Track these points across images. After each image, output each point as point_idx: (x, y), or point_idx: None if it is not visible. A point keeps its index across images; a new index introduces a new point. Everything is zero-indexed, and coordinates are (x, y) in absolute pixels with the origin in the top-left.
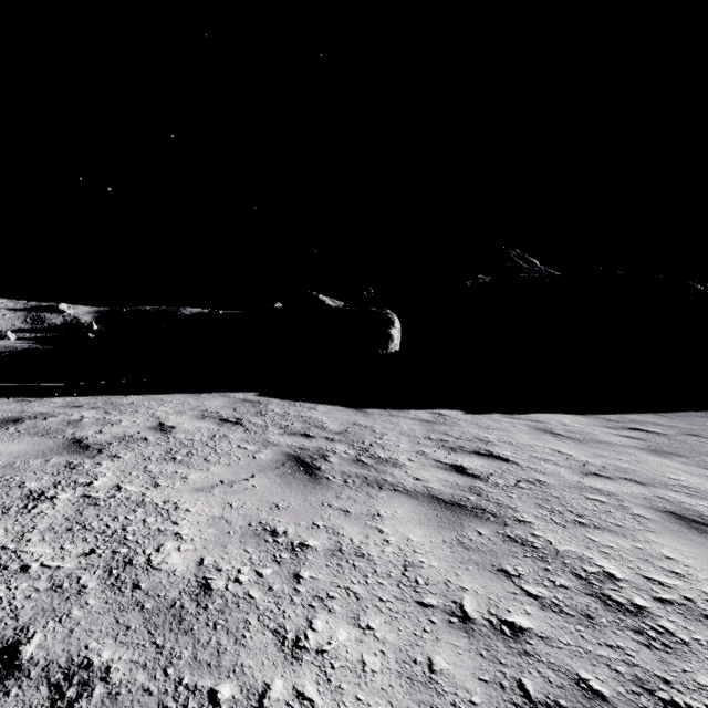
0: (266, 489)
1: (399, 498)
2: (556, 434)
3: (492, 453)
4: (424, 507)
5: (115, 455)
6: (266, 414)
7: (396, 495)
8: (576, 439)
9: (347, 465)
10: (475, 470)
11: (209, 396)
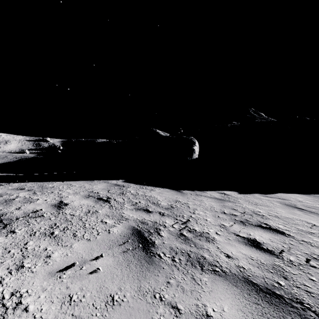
0: (108, 272)
1: (220, 284)
2: (300, 208)
3: (270, 226)
4: (245, 299)
5: (13, 230)
6: (125, 194)
7: (216, 278)
8: (316, 213)
9: (174, 239)
10: (267, 245)
11: (97, 182)
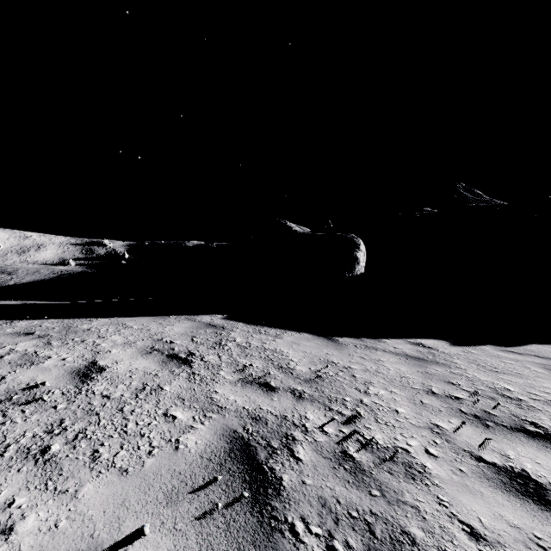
0: None
1: None
2: None
3: (547, 430)
4: None
5: None
6: (224, 345)
7: None
8: None
9: (328, 471)
10: None
11: (175, 319)
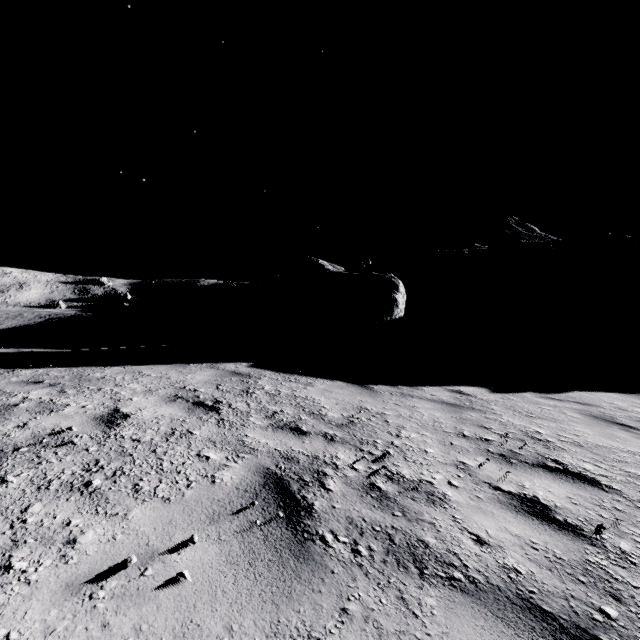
0: (204, 582)
1: (467, 614)
2: (625, 425)
3: (566, 466)
4: None
5: (1, 476)
6: (252, 393)
7: (457, 600)
8: None
9: (356, 498)
10: (565, 512)
11: (196, 367)
